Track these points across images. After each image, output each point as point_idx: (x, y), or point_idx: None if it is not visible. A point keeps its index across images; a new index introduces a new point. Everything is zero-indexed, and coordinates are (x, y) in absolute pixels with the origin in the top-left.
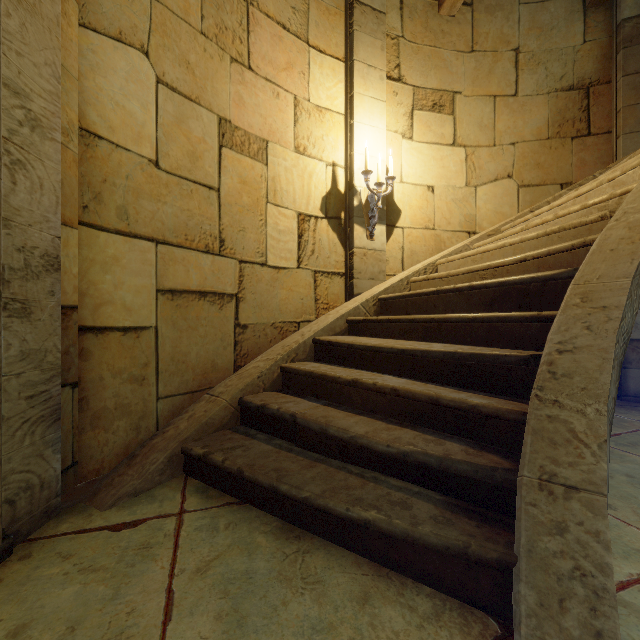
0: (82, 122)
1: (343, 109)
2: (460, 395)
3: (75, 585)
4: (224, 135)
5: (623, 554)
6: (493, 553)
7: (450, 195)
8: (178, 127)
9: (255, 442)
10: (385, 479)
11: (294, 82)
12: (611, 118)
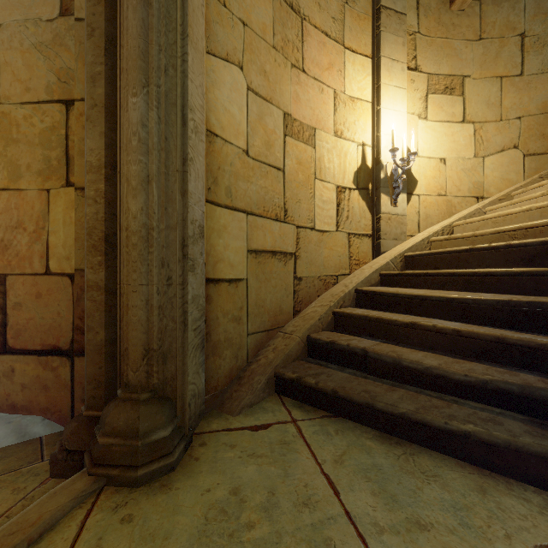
0: (207, 125)
1: (370, 98)
2: (524, 336)
3: (252, 465)
4: (287, 126)
5: None
6: None
7: (460, 165)
8: (259, 123)
9: (331, 370)
10: (464, 402)
11: (334, 79)
12: None
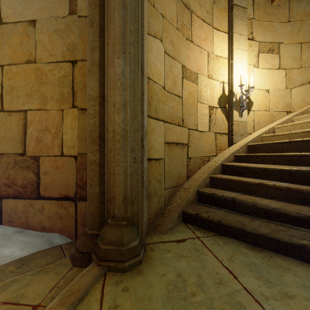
0: None
1: (227, 56)
2: None
3: (183, 261)
4: (183, 73)
5: None
6: None
7: (277, 93)
8: (170, 71)
9: (214, 209)
10: (297, 228)
11: (207, 45)
12: None
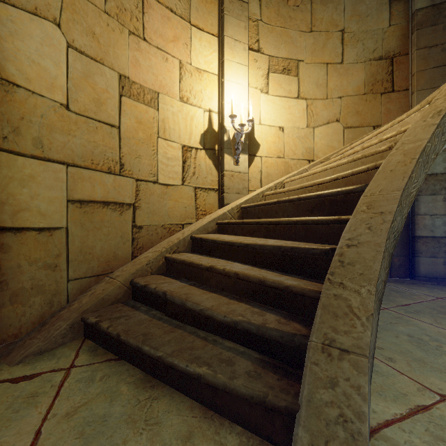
0: (2, 74)
1: (217, 71)
2: (280, 278)
3: None
4: (123, 87)
5: (393, 397)
6: (283, 402)
7: (295, 134)
8: (85, 80)
9: (137, 313)
10: (222, 341)
11: (179, 50)
12: (408, 79)
